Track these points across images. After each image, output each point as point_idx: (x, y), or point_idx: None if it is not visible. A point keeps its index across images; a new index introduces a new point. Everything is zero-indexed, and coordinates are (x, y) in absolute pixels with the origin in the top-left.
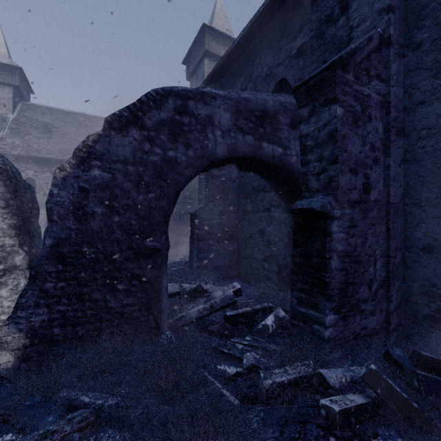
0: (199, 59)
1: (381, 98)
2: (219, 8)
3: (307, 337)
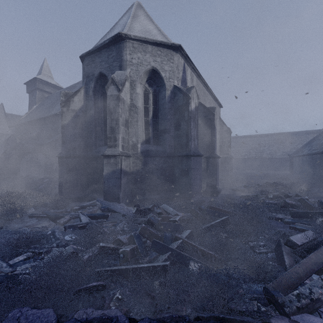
0: (34, 89)
1: (60, 145)
2: (45, 65)
3: None
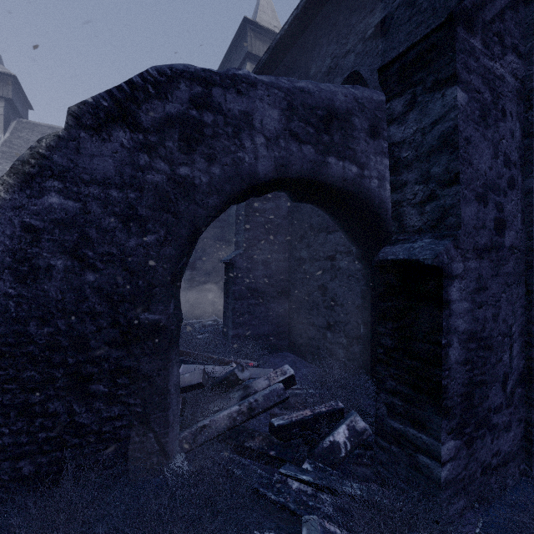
0: (239, 63)
1: (518, 83)
2: None
3: (406, 472)
